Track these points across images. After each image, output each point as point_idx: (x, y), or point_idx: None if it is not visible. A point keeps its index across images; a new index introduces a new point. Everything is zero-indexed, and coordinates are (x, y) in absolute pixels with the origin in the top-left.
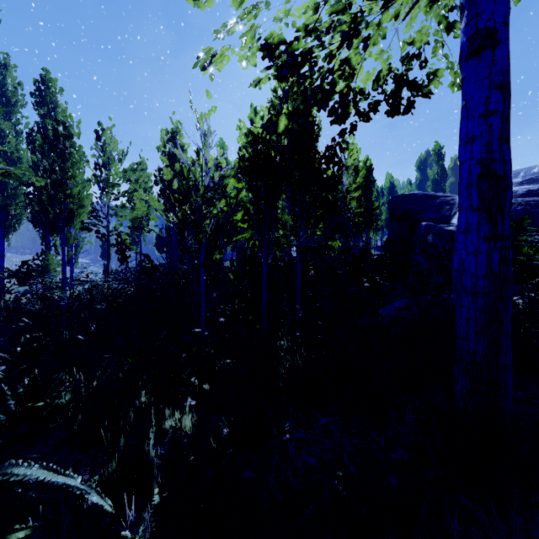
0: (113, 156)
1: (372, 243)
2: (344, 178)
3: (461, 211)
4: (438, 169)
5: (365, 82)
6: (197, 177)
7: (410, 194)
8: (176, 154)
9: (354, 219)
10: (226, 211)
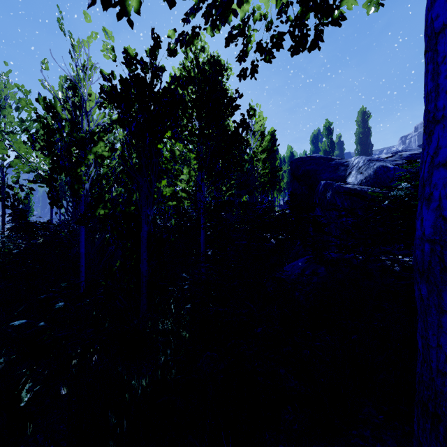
0: (4, 101)
1: (276, 202)
2: (252, 141)
3: (441, 124)
4: (328, 142)
5: (266, 2)
6: (58, 109)
7: (309, 157)
8: (75, 103)
9: (260, 179)
10: (107, 157)
